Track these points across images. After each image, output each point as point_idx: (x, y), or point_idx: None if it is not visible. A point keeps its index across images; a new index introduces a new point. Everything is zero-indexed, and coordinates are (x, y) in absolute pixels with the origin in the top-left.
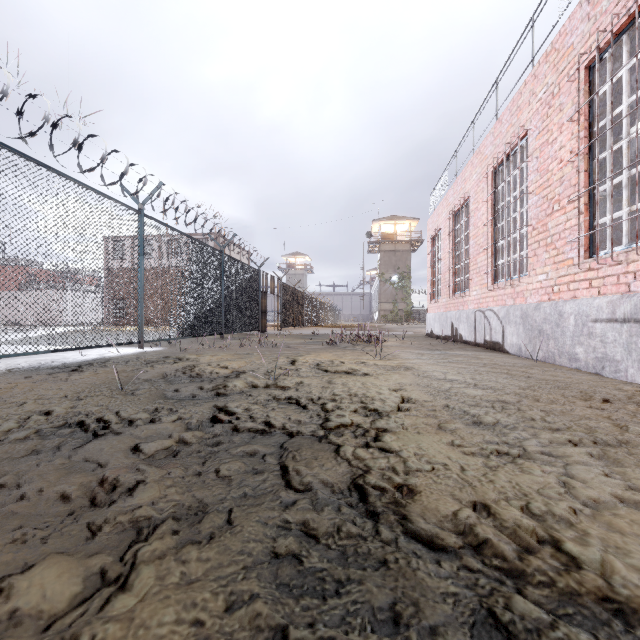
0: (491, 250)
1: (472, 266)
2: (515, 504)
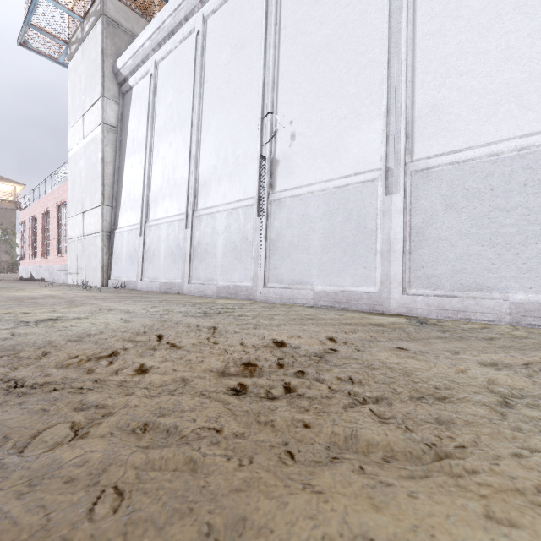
0: (43, 243)
1: (38, 247)
2: (3, 286)
